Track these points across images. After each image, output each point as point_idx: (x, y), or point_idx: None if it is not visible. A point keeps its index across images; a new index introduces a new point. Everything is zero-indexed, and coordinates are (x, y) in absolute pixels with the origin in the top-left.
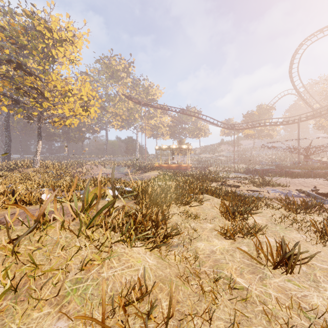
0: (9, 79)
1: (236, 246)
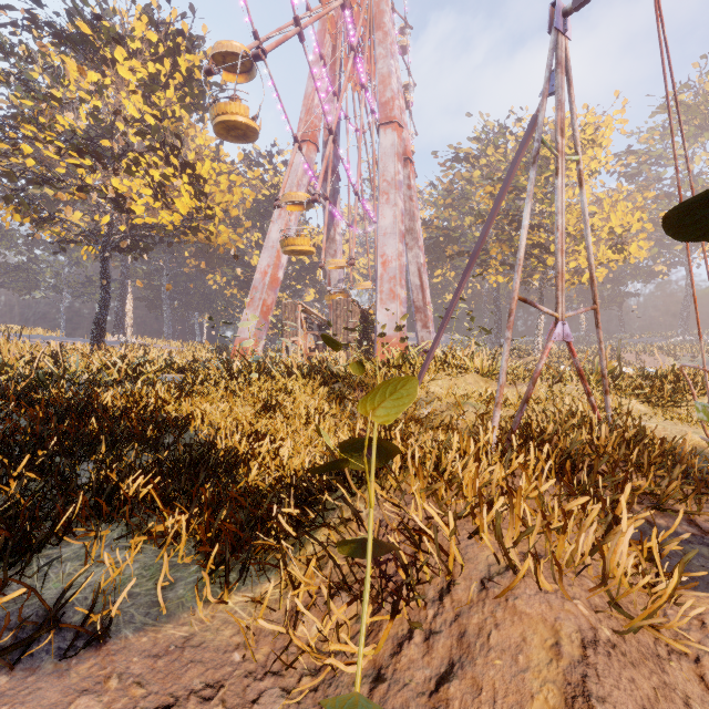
0: (508, 242)
1: None
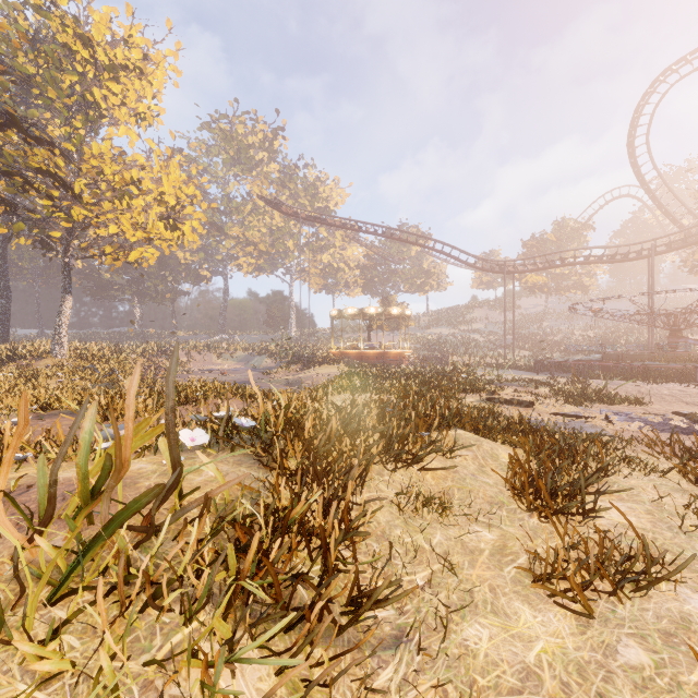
0: None
1: (602, 643)
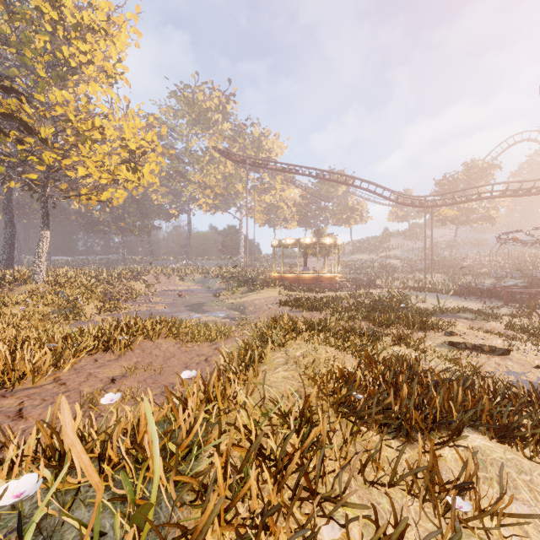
0: None
1: None
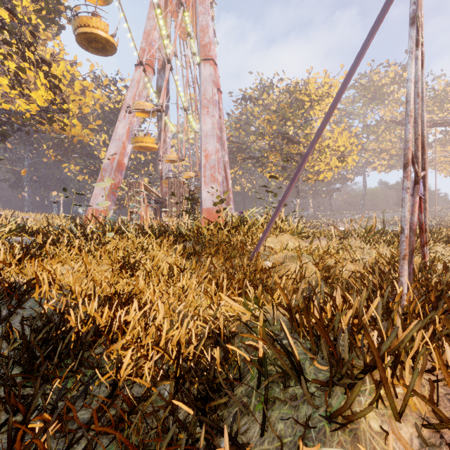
0: (280, 151)
1: None
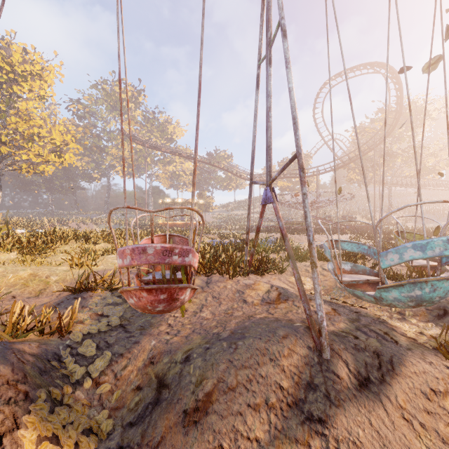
0: None
1: None
